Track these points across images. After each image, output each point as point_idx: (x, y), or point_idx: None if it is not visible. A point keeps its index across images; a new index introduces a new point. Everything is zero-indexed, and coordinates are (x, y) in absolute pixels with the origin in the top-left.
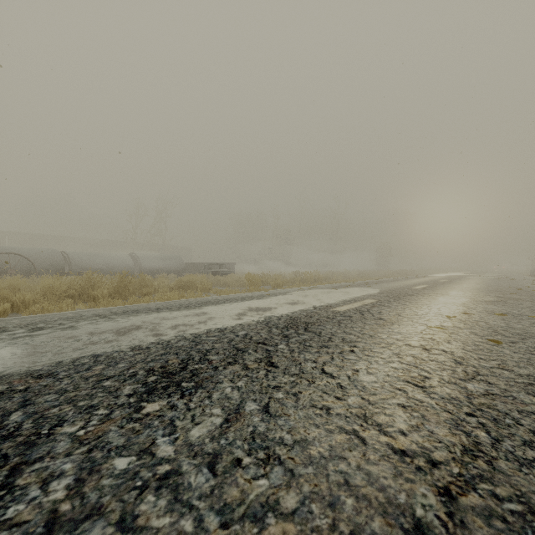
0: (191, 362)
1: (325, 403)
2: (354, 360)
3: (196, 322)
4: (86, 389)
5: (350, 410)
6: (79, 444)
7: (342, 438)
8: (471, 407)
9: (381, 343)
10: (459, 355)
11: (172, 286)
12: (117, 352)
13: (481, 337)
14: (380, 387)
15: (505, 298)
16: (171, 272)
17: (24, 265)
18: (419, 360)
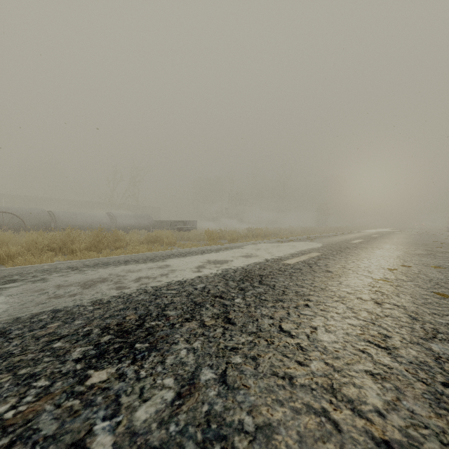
0: (148, 318)
1: (287, 370)
2: (310, 316)
3: (159, 274)
4: (33, 351)
5: (315, 379)
6: (2, 433)
7: (311, 422)
8: (444, 375)
9: (333, 296)
10: (412, 310)
11: (142, 240)
12: (77, 306)
13: (426, 290)
14: (342, 348)
15: (433, 251)
16: (142, 228)
17: (16, 222)
18: (374, 316)
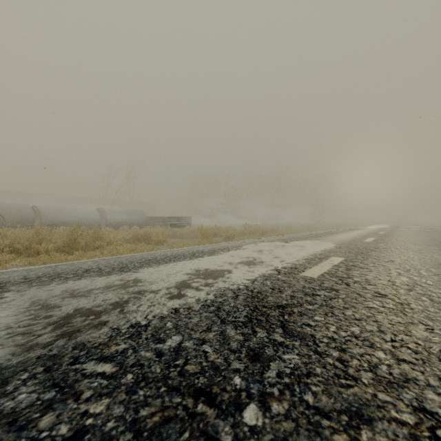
0: None
1: None
2: None
3: (111, 303)
4: None
5: None
6: None
7: None
8: None
9: None
10: None
11: (129, 238)
12: None
13: None
14: None
15: None
16: (134, 224)
17: None
18: None
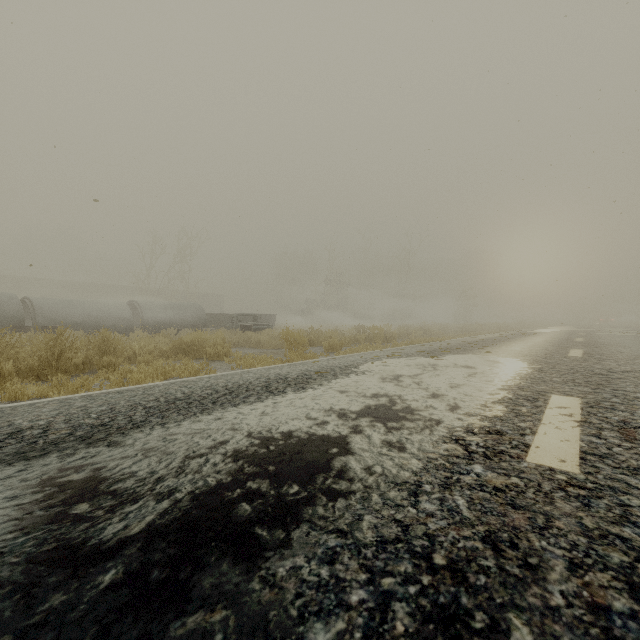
0: None
1: None
2: None
3: None
4: None
5: None
6: None
7: None
8: None
9: None
10: None
11: (167, 349)
12: None
13: None
14: None
15: None
16: (187, 326)
17: None
18: None
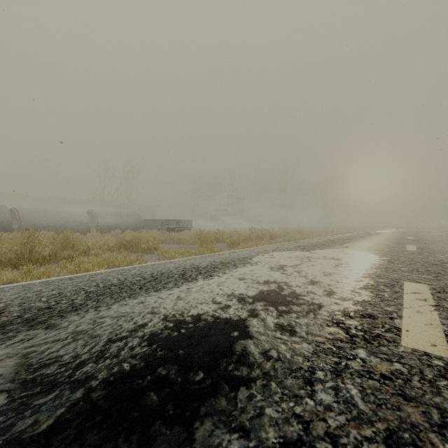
0: None
1: None
2: None
3: None
4: None
5: None
6: None
7: None
8: None
9: None
10: None
11: (113, 245)
12: None
13: None
14: None
15: None
16: (129, 228)
17: None
18: None
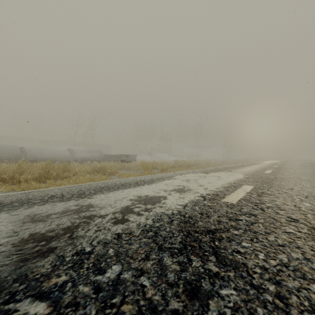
0: None
1: None
2: None
3: (63, 228)
4: None
5: None
6: None
7: None
8: None
9: None
10: None
11: (89, 170)
12: None
13: None
14: None
15: None
16: (95, 160)
17: None
18: None
